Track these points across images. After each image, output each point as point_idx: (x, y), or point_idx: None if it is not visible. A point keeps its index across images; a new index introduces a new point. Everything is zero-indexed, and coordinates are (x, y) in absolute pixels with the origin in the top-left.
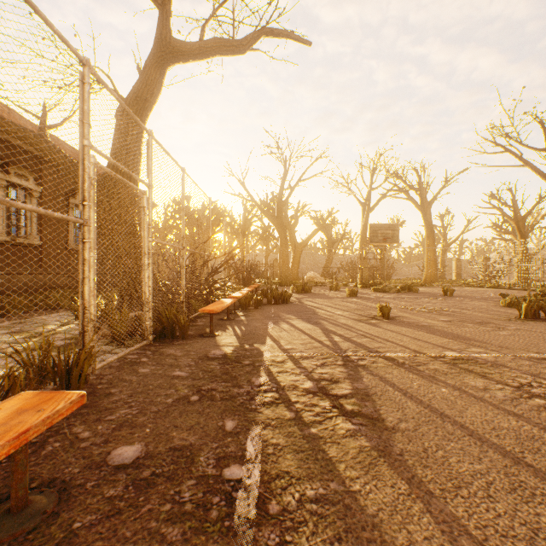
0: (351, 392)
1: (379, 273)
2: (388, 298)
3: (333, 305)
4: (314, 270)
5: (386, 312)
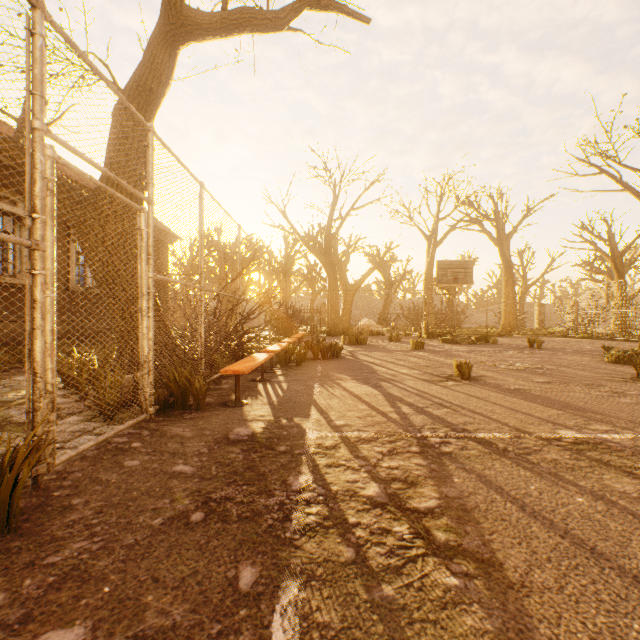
0: (440, 503)
1: (447, 320)
2: (462, 351)
3: (395, 361)
4: (368, 317)
5: (465, 371)
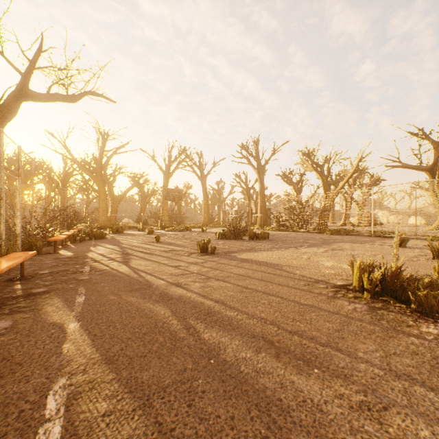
0: (123, 259)
1: (176, 219)
2: (171, 234)
3: (134, 238)
4: (132, 217)
5: (157, 239)
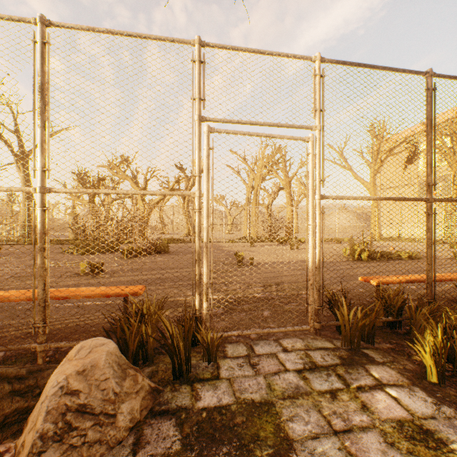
0: (259, 283)
1: None
2: None
3: None
4: None
5: (100, 267)
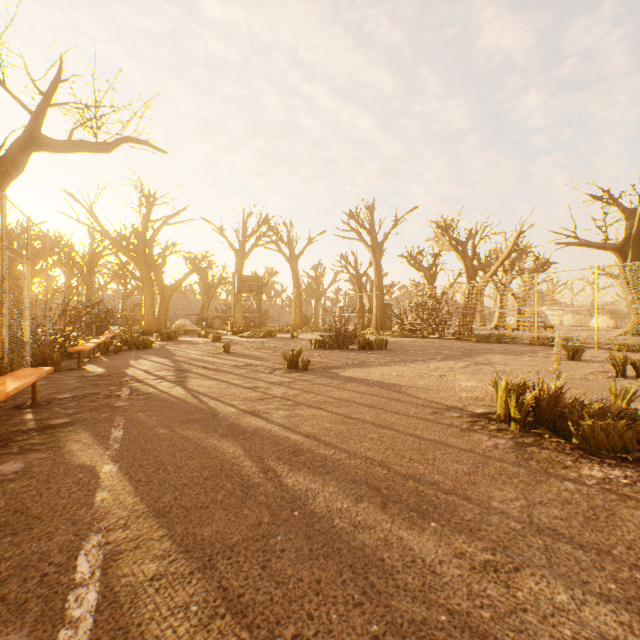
0: (177, 377)
1: (254, 320)
2: (246, 341)
3: (193, 348)
4: (190, 317)
5: (227, 349)
